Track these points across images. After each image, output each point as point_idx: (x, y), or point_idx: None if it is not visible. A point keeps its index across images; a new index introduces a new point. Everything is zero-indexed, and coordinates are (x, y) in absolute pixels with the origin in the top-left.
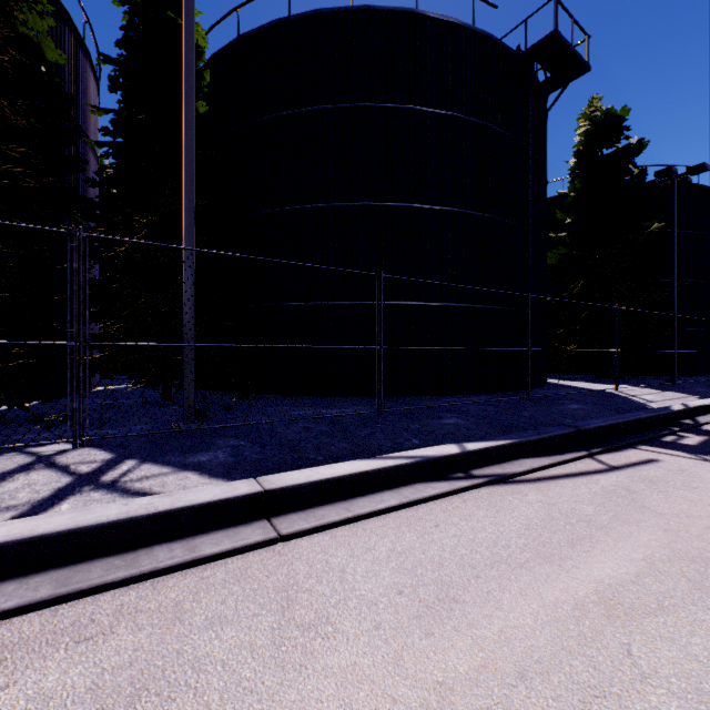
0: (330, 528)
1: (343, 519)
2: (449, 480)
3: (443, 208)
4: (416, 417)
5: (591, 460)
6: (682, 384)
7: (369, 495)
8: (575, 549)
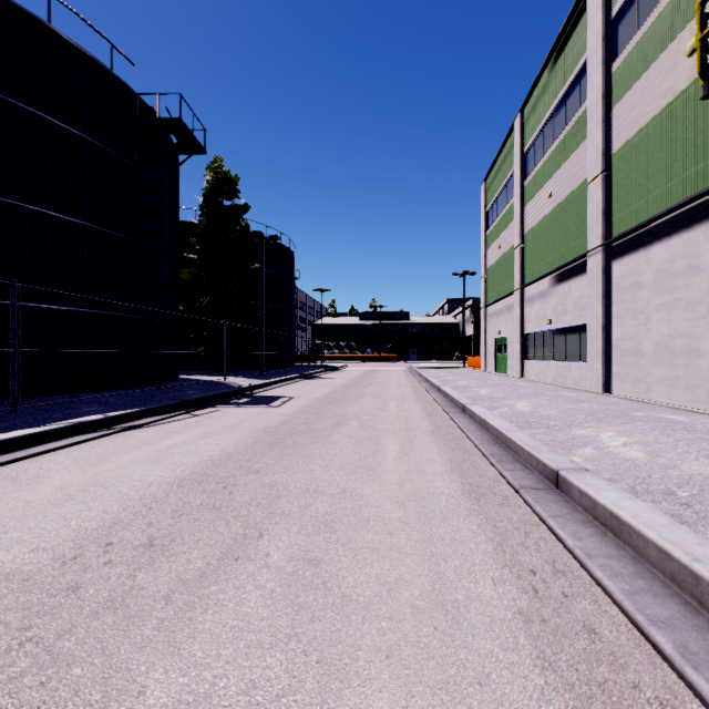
0: (18, 461)
1: (27, 455)
2: (98, 432)
3: (80, 221)
4: (57, 409)
5: (188, 414)
6: (267, 374)
7: (41, 445)
8: (164, 440)
